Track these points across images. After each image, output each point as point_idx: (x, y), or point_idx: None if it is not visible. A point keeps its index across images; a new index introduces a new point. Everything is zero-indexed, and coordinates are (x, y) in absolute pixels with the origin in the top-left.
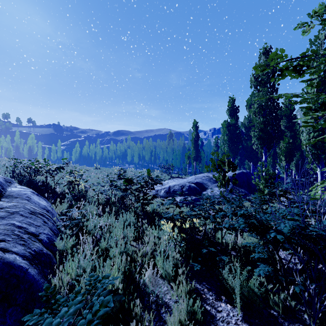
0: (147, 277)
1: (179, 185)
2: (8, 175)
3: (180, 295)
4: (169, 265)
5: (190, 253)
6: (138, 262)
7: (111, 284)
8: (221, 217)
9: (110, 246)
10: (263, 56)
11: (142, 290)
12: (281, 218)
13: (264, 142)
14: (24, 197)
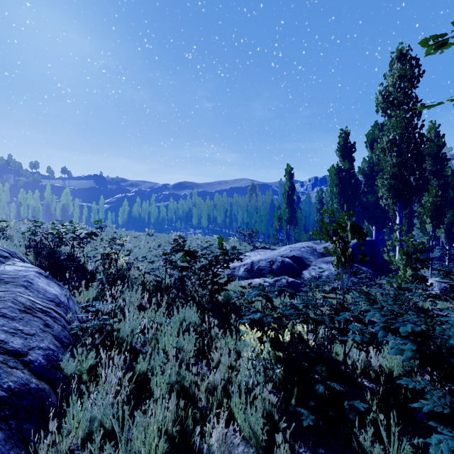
0: (216, 440)
1: (266, 260)
2: (22, 245)
3: None
4: (257, 417)
5: (292, 388)
6: (200, 402)
7: None
8: (344, 320)
9: (155, 369)
10: (397, 62)
11: None
12: None
13: (399, 195)
14: (20, 282)
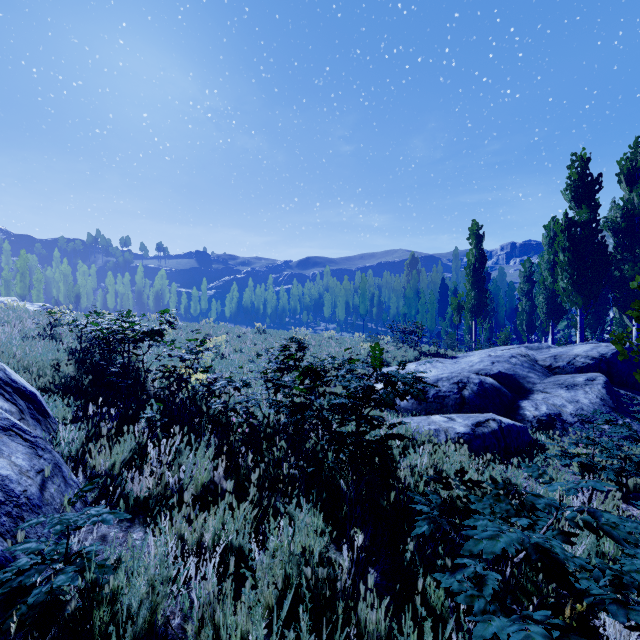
0: None
1: (450, 380)
2: (61, 349)
3: None
4: None
5: None
6: None
7: None
8: None
9: None
10: None
11: None
12: None
13: None
14: None
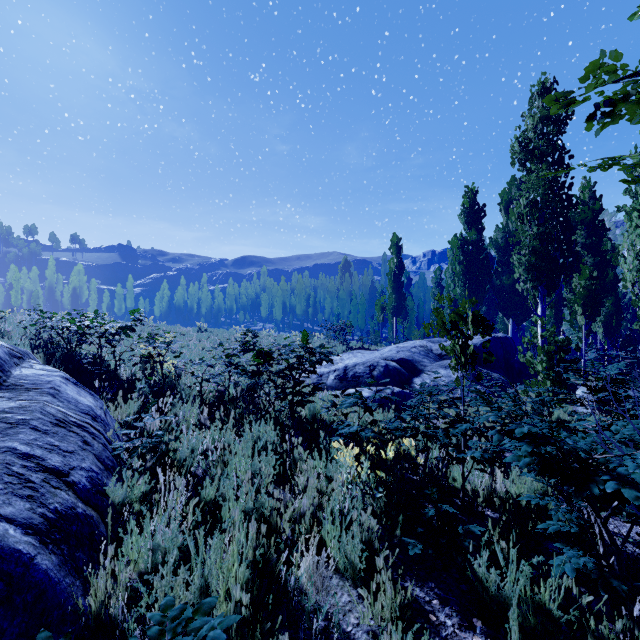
0: (306, 571)
1: (364, 365)
2: (26, 344)
3: (380, 616)
4: (354, 544)
5: (397, 515)
6: (283, 533)
7: (224, 591)
8: (463, 434)
9: (224, 496)
10: (538, 99)
11: (294, 605)
12: (618, 445)
13: (541, 276)
14: (45, 390)
